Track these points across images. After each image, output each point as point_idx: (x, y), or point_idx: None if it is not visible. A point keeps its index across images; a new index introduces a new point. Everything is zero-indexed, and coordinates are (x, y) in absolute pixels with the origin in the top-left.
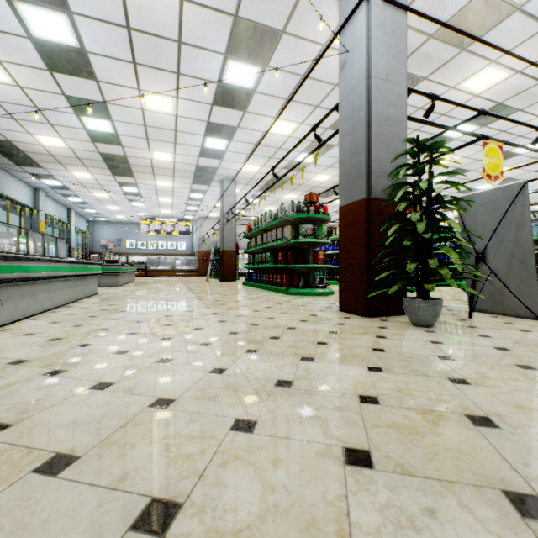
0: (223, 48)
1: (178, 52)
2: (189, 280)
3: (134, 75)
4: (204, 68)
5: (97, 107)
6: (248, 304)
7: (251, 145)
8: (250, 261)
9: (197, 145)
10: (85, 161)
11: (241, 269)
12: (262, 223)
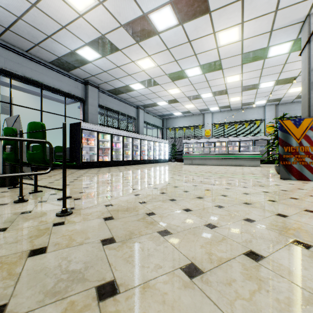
0: None
1: None
2: None
3: None
4: None
5: None
6: None
7: None
8: None
9: None
10: None
11: None
12: None
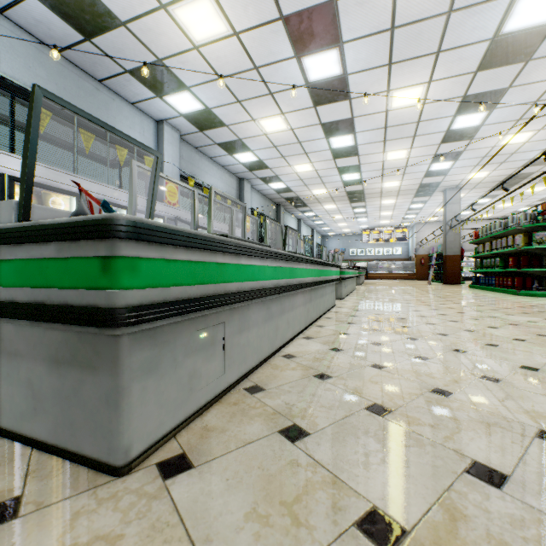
0: (452, 113)
1: (416, 126)
2: (409, 283)
3: (383, 146)
4: (435, 127)
5: (354, 168)
6: (475, 298)
7: (478, 159)
8: (477, 266)
9: (422, 170)
10: (334, 198)
11: (465, 273)
12: (490, 231)
